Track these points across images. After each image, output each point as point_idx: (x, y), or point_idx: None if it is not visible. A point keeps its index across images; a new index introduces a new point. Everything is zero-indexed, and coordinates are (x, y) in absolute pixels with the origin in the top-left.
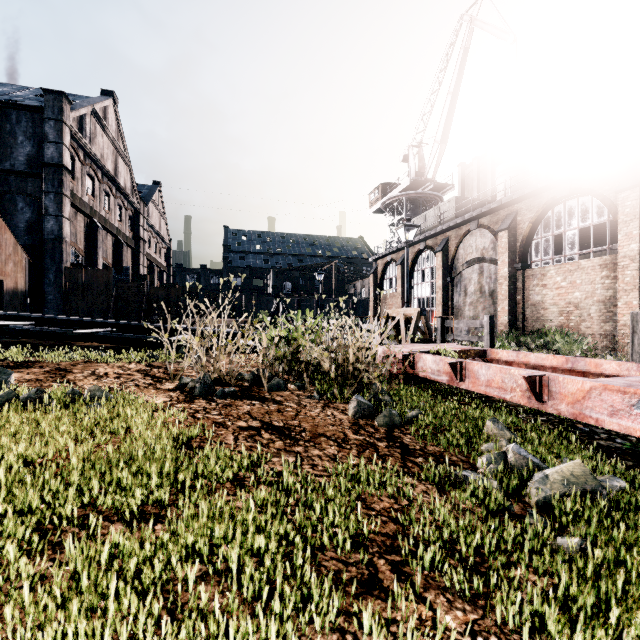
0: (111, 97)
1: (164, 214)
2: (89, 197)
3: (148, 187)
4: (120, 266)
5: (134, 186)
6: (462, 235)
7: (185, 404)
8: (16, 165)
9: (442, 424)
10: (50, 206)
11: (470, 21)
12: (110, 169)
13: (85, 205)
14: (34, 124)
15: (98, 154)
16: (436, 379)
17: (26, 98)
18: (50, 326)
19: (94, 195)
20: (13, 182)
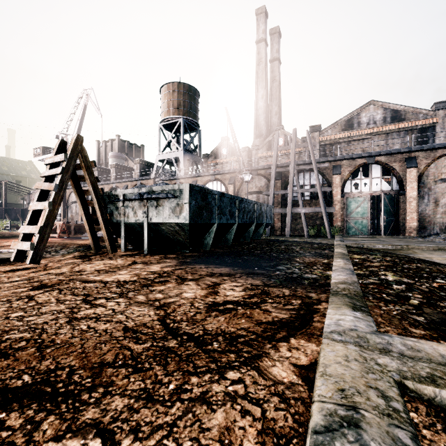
0: None
1: None
2: None
3: None
4: None
5: None
6: (71, 192)
7: None
8: None
9: None
10: None
11: (87, 95)
12: None
13: None
14: None
15: None
16: None
17: None
18: None
19: None
20: None
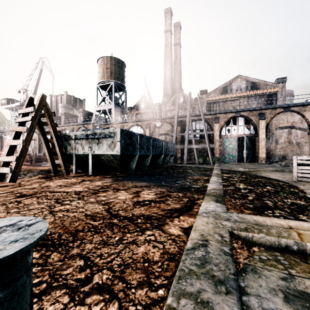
0: None
1: None
2: None
3: None
4: None
5: None
6: None
7: None
8: None
9: None
10: None
11: (43, 62)
12: None
13: None
14: None
15: None
16: None
17: None
18: None
19: None
20: None
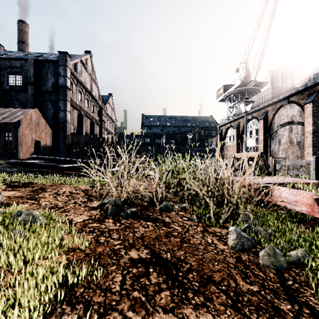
0: (89, 54)
1: (113, 109)
2: (79, 101)
3: (106, 96)
4: (93, 134)
5: (99, 96)
6: (277, 108)
7: (97, 224)
8: (48, 88)
9: None
10: (61, 106)
11: None
12: (88, 88)
13: (77, 105)
14: (55, 68)
15: (83, 81)
16: (293, 208)
17: (53, 58)
18: (55, 163)
19: (81, 100)
20: (46, 96)
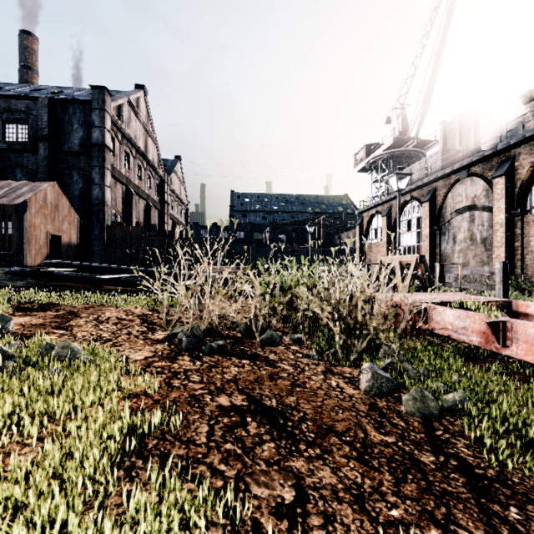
0: (142, 90)
1: (183, 182)
2: (125, 170)
3: (171, 161)
4: (149, 224)
5: (160, 160)
6: (450, 185)
7: (166, 362)
8: (72, 147)
9: (510, 422)
10: (96, 177)
11: None
12: (141, 147)
13: (122, 176)
14: (85, 114)
15: (132, 135)
16: (460, 338)
17: (81, 96)
18: (87, 272)
19: (129, 168)
20: (70, 160)
